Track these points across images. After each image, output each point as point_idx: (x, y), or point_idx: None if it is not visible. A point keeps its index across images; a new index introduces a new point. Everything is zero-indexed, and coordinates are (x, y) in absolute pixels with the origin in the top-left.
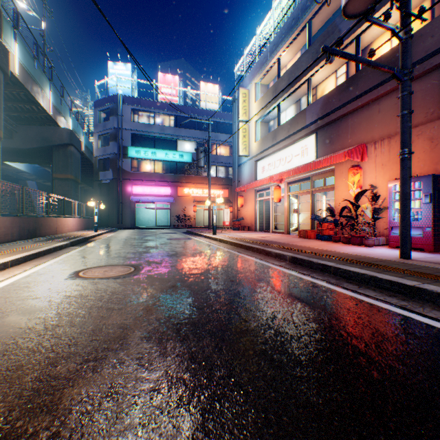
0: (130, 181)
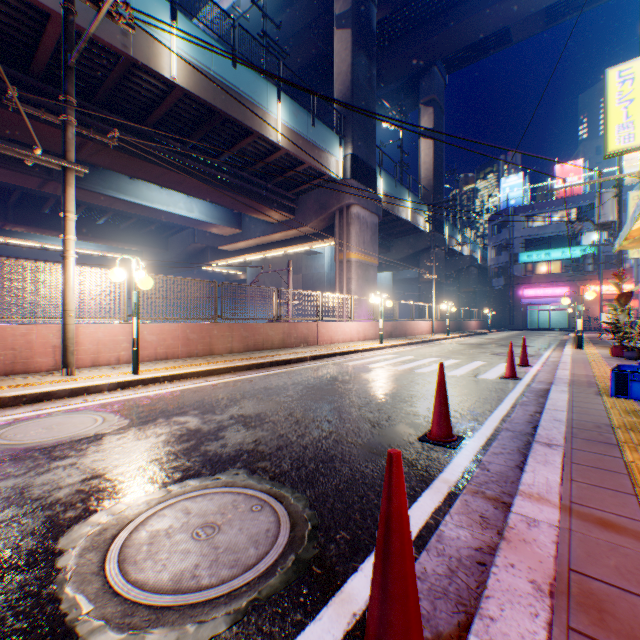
0: (520, 285)
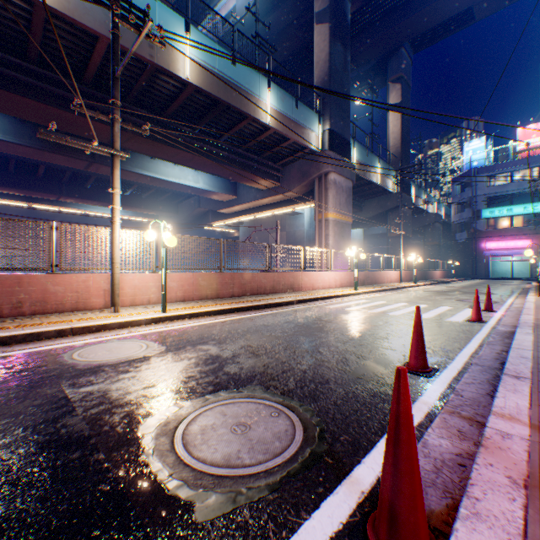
0: (483, 239)
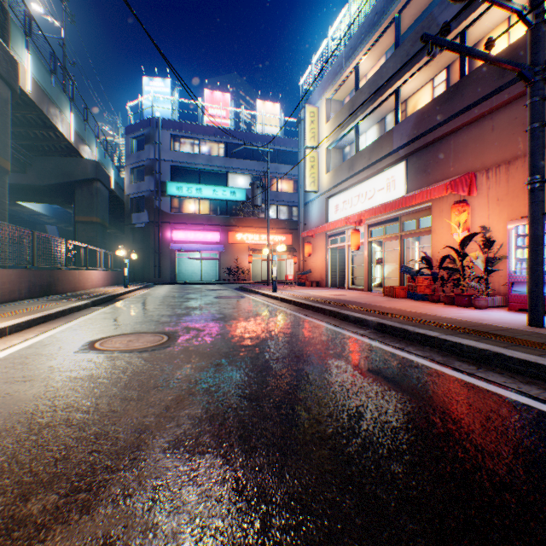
0: (170, 225)
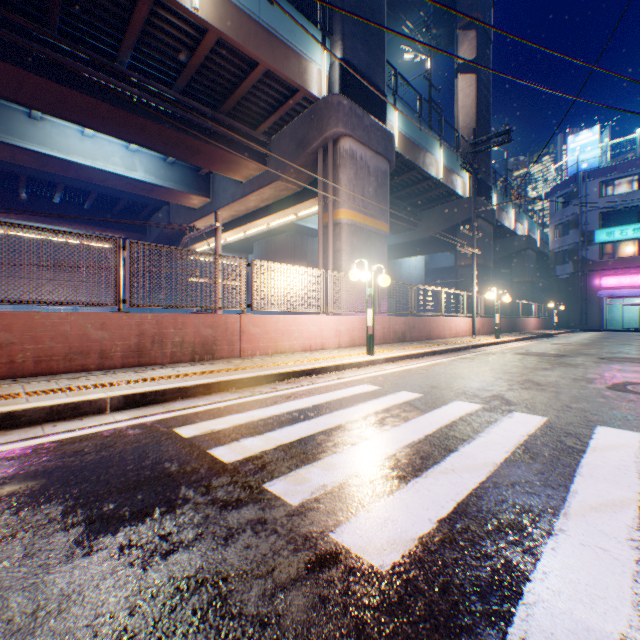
0: (596, 273)
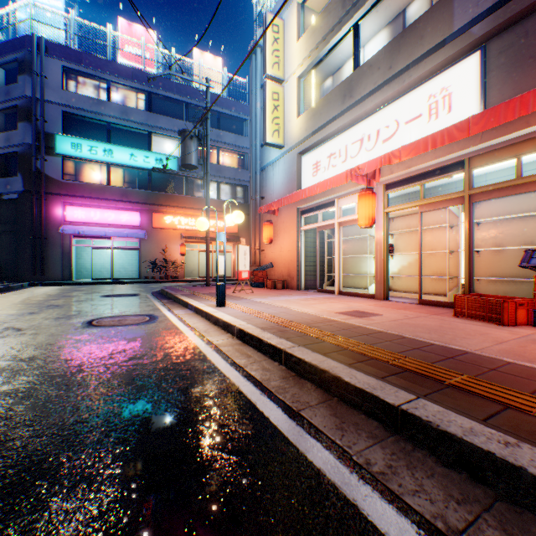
0: (61, 198)
